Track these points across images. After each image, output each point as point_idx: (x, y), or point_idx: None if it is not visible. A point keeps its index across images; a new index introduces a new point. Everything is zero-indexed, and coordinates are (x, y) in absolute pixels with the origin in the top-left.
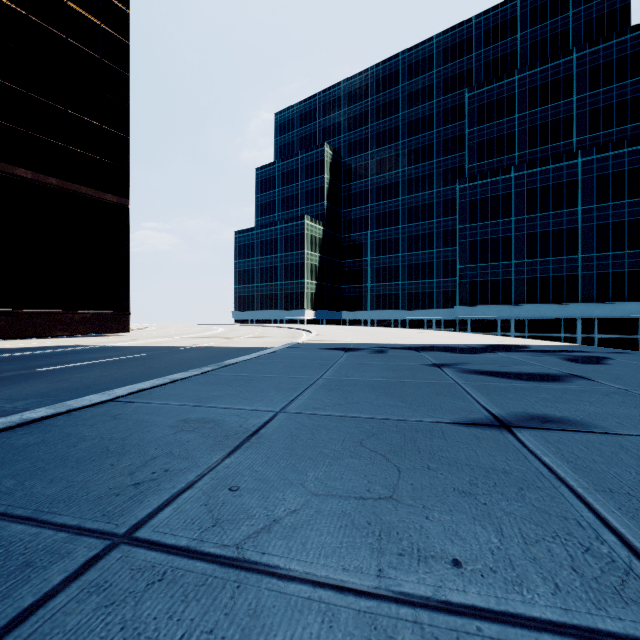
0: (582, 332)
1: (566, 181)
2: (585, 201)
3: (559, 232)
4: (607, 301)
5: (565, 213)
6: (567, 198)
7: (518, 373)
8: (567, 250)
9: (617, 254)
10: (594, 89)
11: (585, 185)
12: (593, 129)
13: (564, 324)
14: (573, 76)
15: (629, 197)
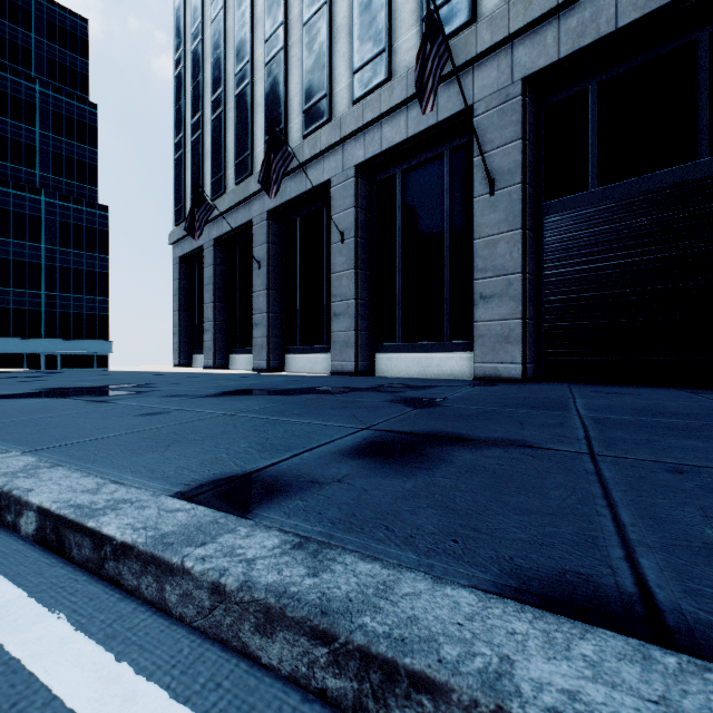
0: (47, 367)
1: (30, 214)
2: (49, 241)
3: (22, 264)
4: (70, 338)
5: (29, 246)
6: (31, 231)
7: (20, 377)
8: (31, 284)
9: (78, 297)
10: (58, 134)
11: (49, 225)
12: (57, 172)
13: (28, 359)
14: (37, 107)
15: (88, 250)
